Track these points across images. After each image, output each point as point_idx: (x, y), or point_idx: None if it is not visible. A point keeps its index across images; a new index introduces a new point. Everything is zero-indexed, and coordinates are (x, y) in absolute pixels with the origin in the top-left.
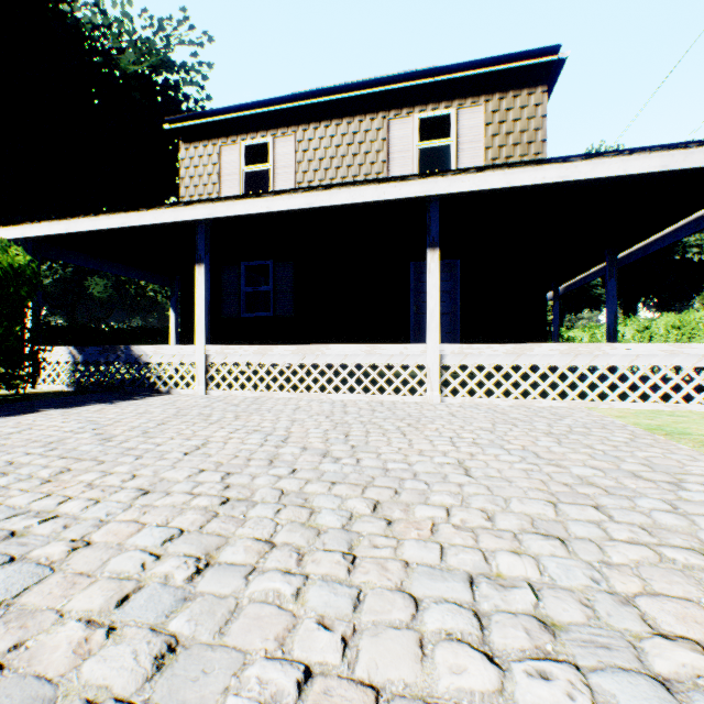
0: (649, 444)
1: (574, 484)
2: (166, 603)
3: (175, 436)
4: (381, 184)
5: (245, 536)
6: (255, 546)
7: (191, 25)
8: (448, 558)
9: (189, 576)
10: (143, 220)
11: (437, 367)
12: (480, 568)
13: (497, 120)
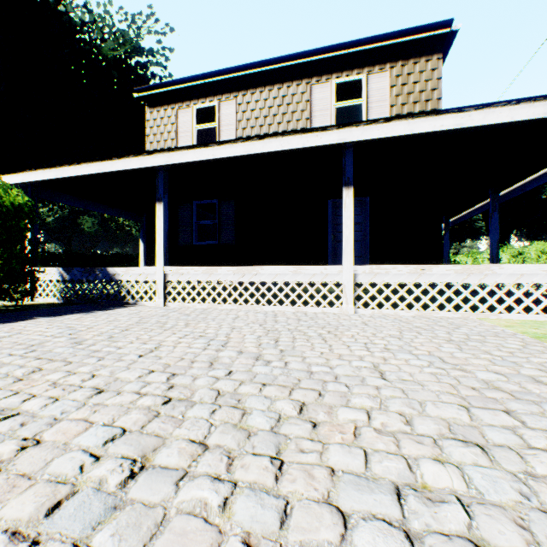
0: (541, 351)
1: (482, 388)
2: (95, 512)
3: (134, 340)
4: (305, 134)
5: (181, 437)
6: (189, 448)
7: (157, 19)
8: (372, 465)
9: (122, 481)
10: (115, 167)
11: (351, 284)
12: (405, 477)
13: (400, 83)
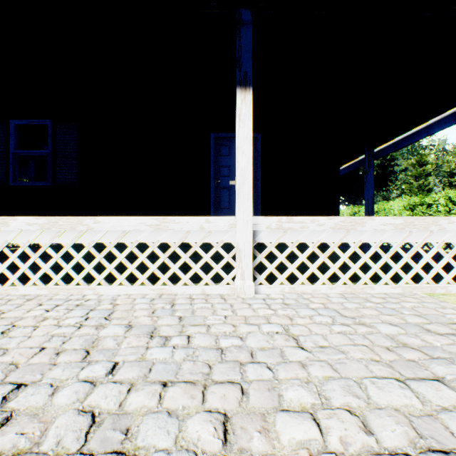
0: None
1: None
2: None
3: None
4: None
5: None
6: None
7: None
8: None
9: None
10: None
11: (250, 247)
12: None
13: None
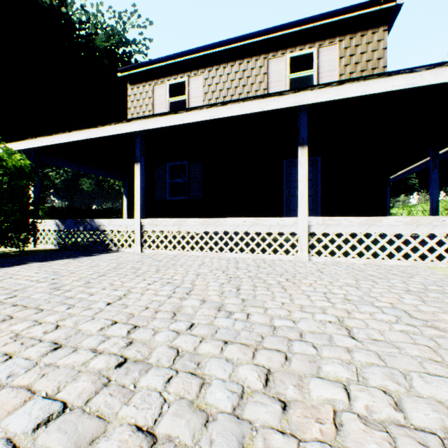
0: None
1: None
2: None
3: (107, 286)
4: (263, 99)
5: (126, 421)
6: (132, 441)
7: (139, 15)
8: None
9: None
10: (99, 133)
11: (305, 234)
12: None
13: (348, 54)
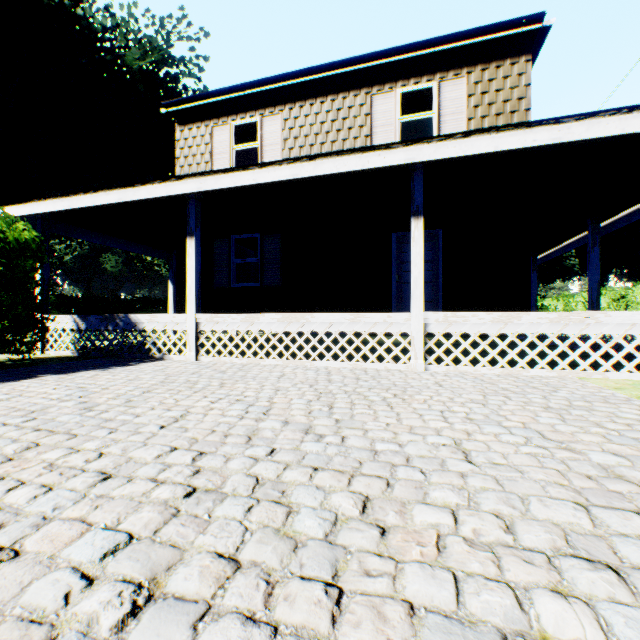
0: None
1: (600, 477)
2: None
3: (156, 405)
4: (365, 153)
5: (205, 549)
6: (214, 566)
7: (189, 23)
8: (467, 599)
9: (119, 621)
10: (138, 195)
11: (421, 336)
12: (515, 622)
13: (480, 91)
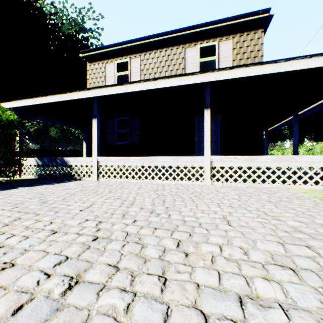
0: None
1: (291, 231)
2: (43, 313)
3: (78, 201)
4: (181, 77)
5: (102, 262)
6: (107, 269)
7: (94, 11)
8: (223, 282)
9: (63, 291)
10: (68, 97)
11: (209, 167)
12: (245, 290)
13: (238, 46)
